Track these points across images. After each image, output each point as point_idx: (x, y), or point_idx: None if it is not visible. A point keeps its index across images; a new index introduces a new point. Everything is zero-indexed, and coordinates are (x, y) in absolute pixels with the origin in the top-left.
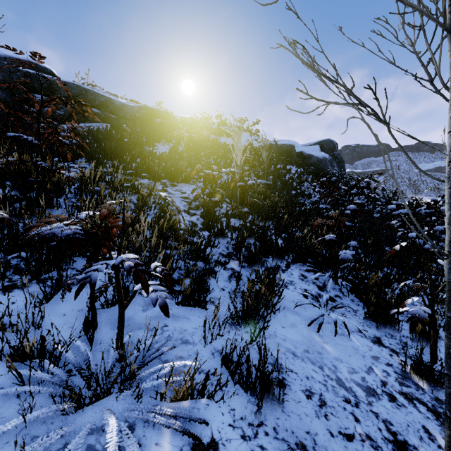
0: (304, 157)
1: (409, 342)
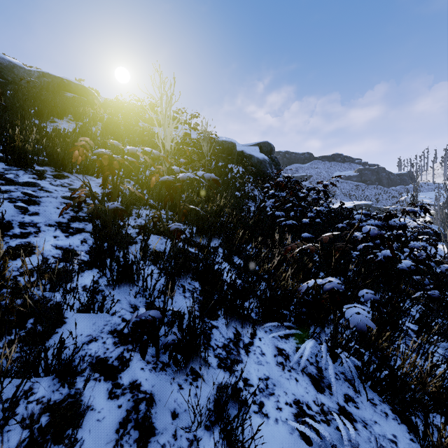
0: (245, 157)
1: None
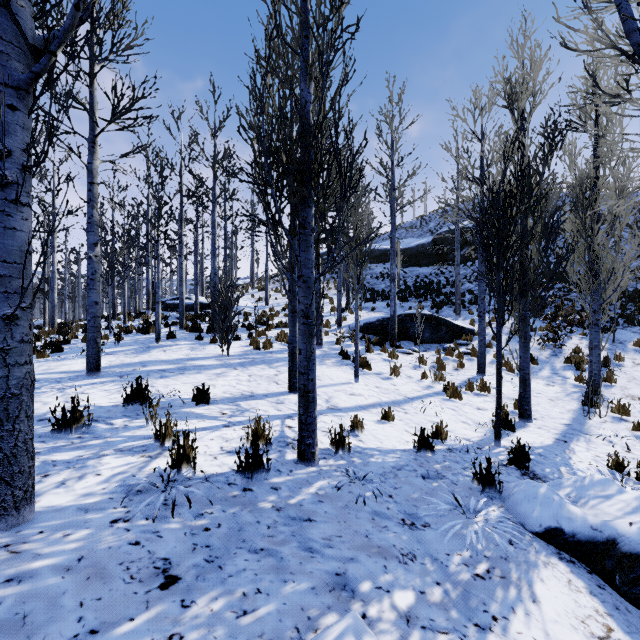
0: None
1: None
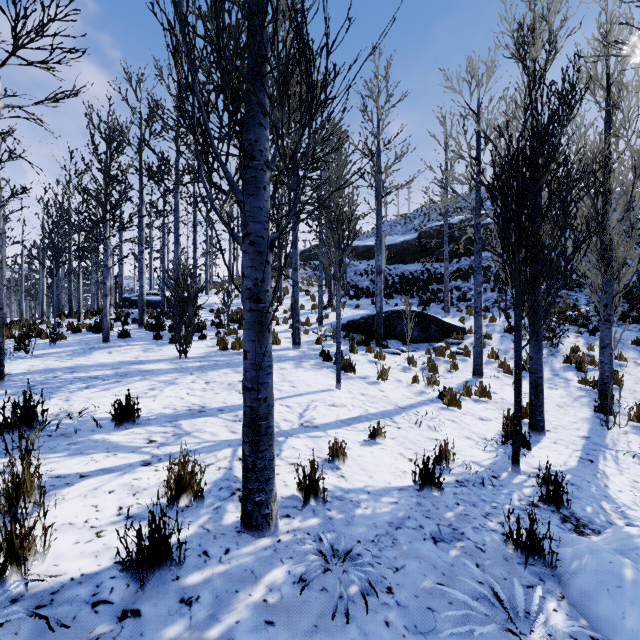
0: None
1: None
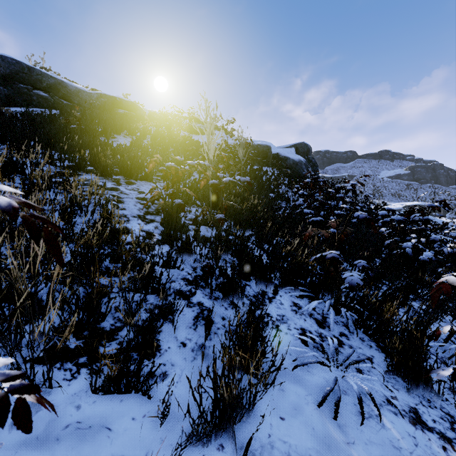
0: (280, 159)
1: (454, 412)
